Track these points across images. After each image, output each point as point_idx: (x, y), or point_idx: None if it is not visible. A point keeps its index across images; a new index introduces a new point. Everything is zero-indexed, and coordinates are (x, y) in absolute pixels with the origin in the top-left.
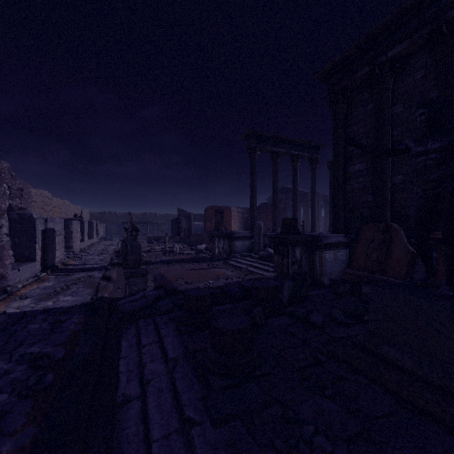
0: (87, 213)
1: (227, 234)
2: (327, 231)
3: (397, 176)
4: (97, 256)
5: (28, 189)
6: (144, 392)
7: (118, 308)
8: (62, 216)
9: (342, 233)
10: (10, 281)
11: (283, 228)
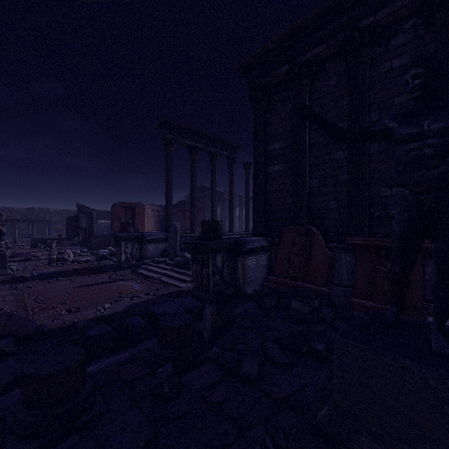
0: None
1: (137, 236)
2: (241, 229)
3: (313, 179)
4: None
5: None
6: None
7: None
8: None
9: (262, 236)
10: None
11: (202, 231)
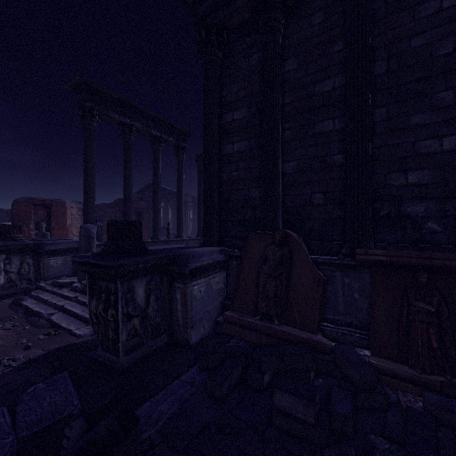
0: None
1: (29, 246)
2: (195, 233)
3: (290, 162)
4: None
5: None
6: None
7: None
8: None
9: (216, 245)
10: None
11: (108, 241)
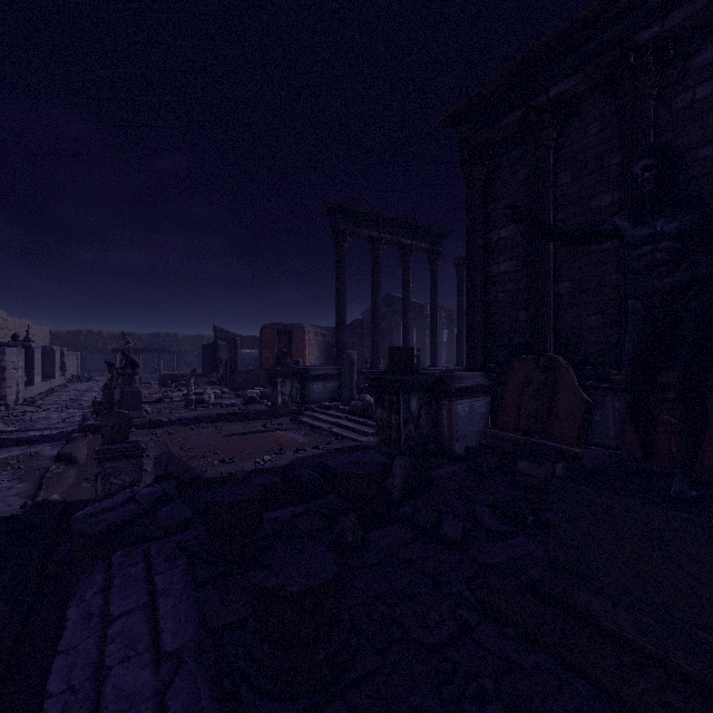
0: (44, 333)
1: (297, 371)
2: (451, 364)
3: (562, 283)
4: (56, 412)
5: None
6: None
7: (73, 528)
8: None
9: (480, 371)
10: None
11: (390, 363)
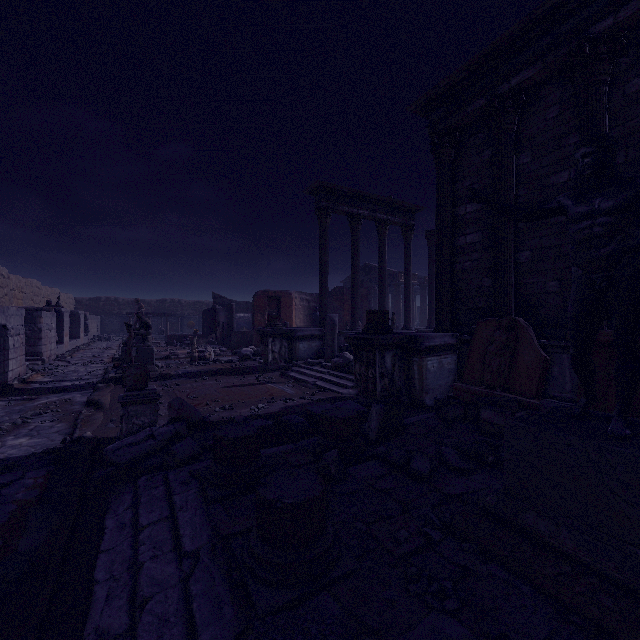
0: (71, 300)
1: (286, 332)
2: (424, 326)
3: (523, 252)
4: (83, 367)
5: None
6: (134, 624)
7: (105, 458)
8: (26, 303)
9: (448, 331)
10: None
11: (367, 324)
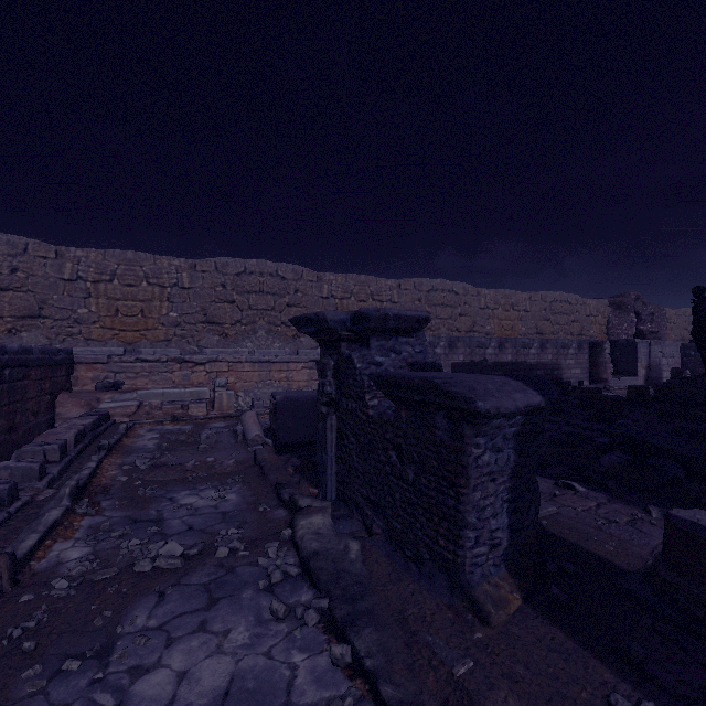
0: None
1: None
2: None
3: None
4: None
5: (661, 312)
6: None
7: None
8: None
9: None
10: (610, 384)
11: None
